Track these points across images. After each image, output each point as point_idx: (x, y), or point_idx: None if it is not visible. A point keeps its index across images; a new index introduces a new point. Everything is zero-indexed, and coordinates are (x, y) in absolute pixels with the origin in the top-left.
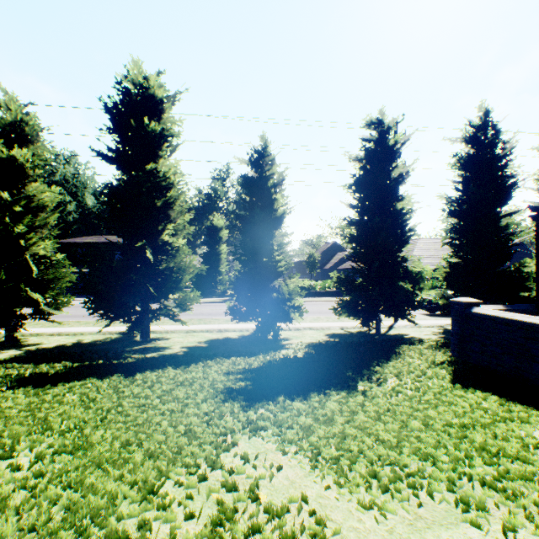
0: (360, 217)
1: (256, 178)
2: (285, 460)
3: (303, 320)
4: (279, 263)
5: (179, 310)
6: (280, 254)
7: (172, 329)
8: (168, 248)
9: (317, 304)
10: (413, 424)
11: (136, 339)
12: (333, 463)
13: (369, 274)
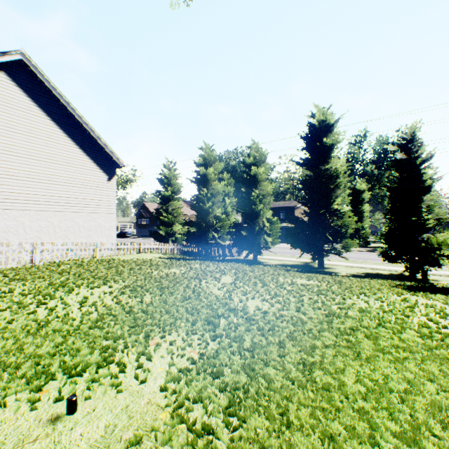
0: None
1: (404, 161)
2: (429, 301)
3: None
4: (426, 221)
5: (344, 251)
6: (428, 214)
7: (334, 264)
8: (337, 212)
9: None
10: None
11: (314, 266)
12: None
13: None
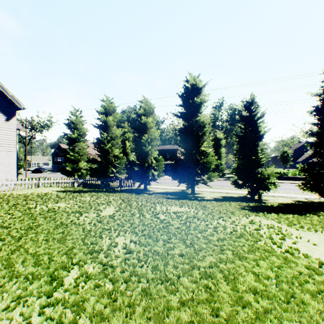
0: (320, 130)
1: (248, 117)
2: (268, 221)
3: (277, 192)
4: (261, 159)
5: (208, 181)
6: (262, 154)
7: (202, 190)
8: (204, 153)
9: (288, 184)
10: None
11: (188, 193)
12: (286, 224)
13: None
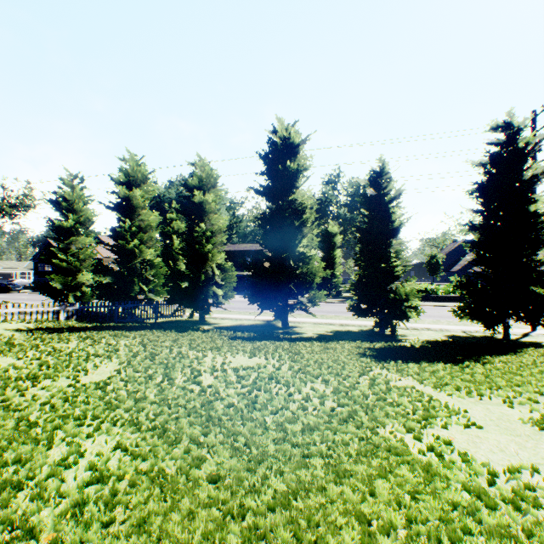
0: (484, 221)
1: (374, 197)
2: (402, 379)
3: (420, 322)
4: (395, 268)
5: (311, 305)
6: (397, 260)
7: (302, 321)
8: (303, 257)
9: (437, 309)
10: (497, 380)
11: (277, 326)
12: (432, 384)
13: (493, 278)
